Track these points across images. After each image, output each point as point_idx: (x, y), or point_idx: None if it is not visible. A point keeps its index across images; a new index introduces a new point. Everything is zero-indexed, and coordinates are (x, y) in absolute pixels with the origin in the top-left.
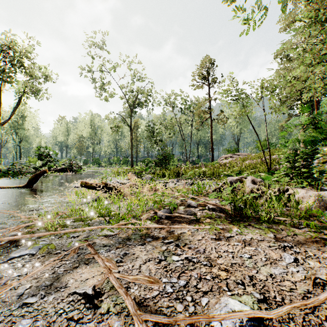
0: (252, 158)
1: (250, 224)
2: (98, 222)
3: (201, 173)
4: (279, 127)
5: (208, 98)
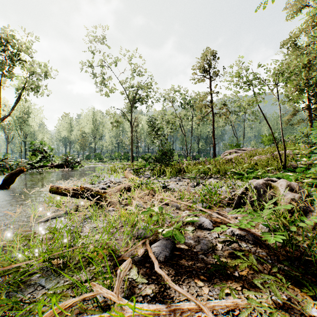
0: (260, 153)
1: None
2: (44, 269)
3: (206, 170)
4: (285, 121)
5: (210, 92)
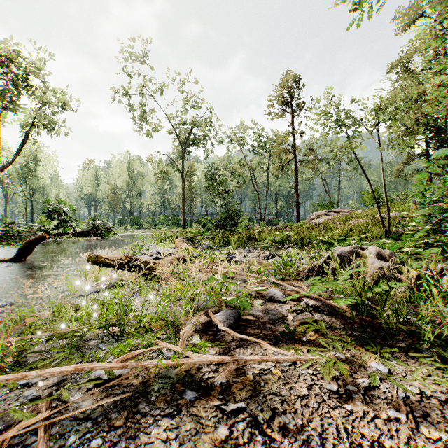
0: (358, 216)
1: (397, 346)
2: (99, 337)
3: (284, 239)
4: (394, 172)
5: (291, 131)
